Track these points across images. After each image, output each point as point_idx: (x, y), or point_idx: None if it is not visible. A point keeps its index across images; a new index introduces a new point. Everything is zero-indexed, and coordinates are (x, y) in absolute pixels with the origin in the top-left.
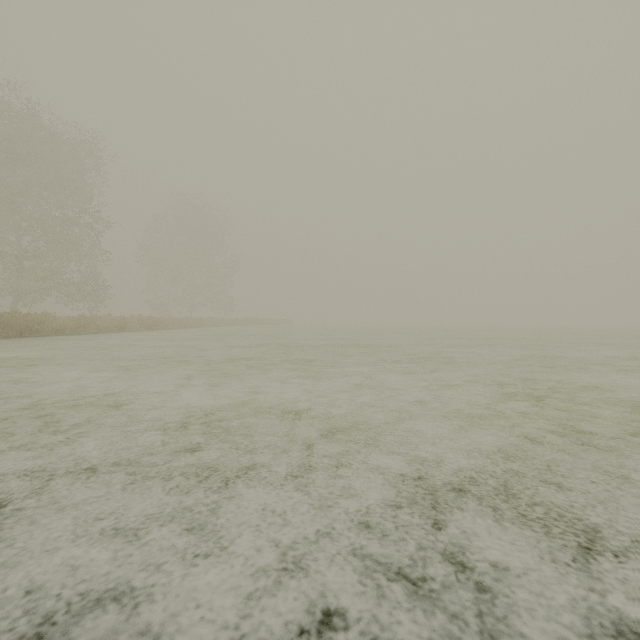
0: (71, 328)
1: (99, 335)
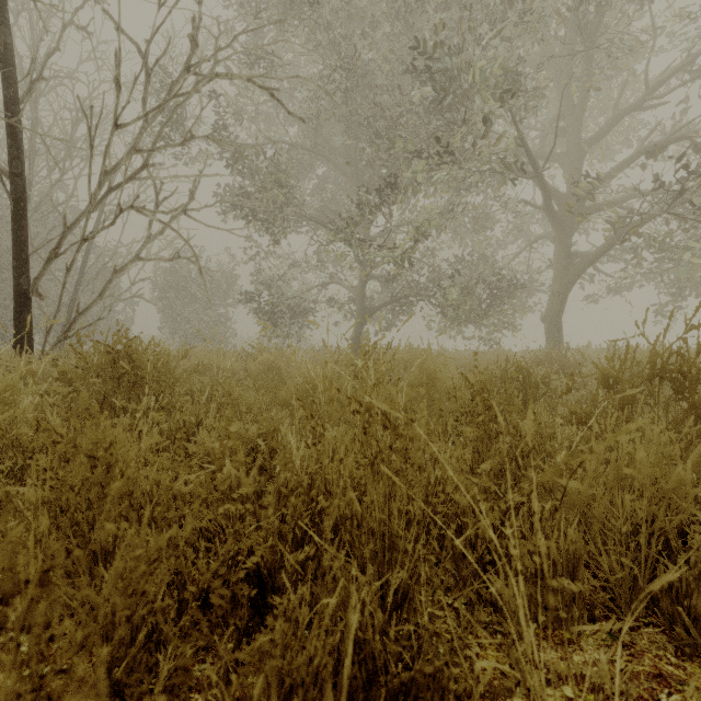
0: None
1: None
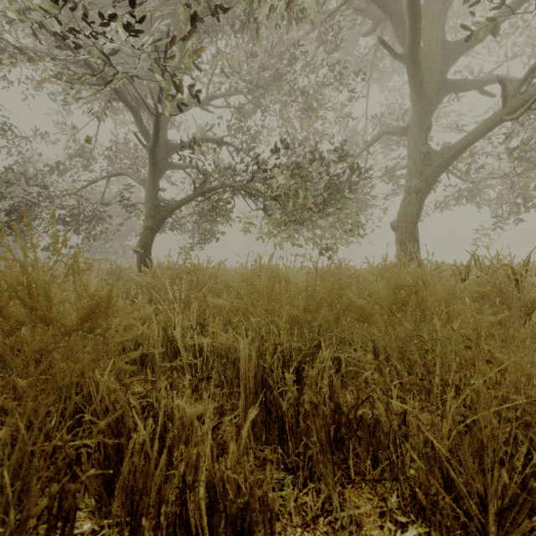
0: None
1: None
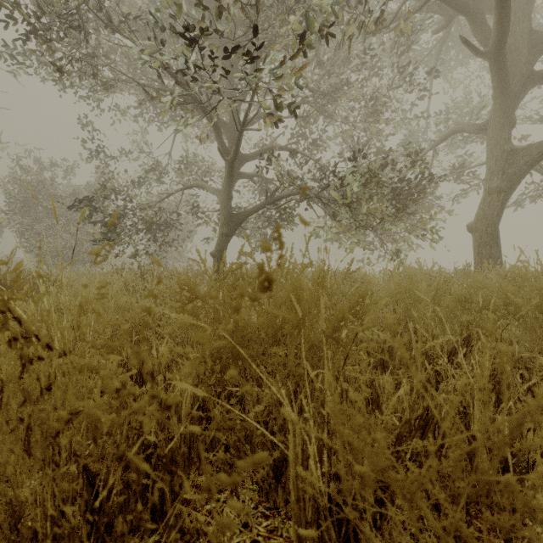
0: None
1: None
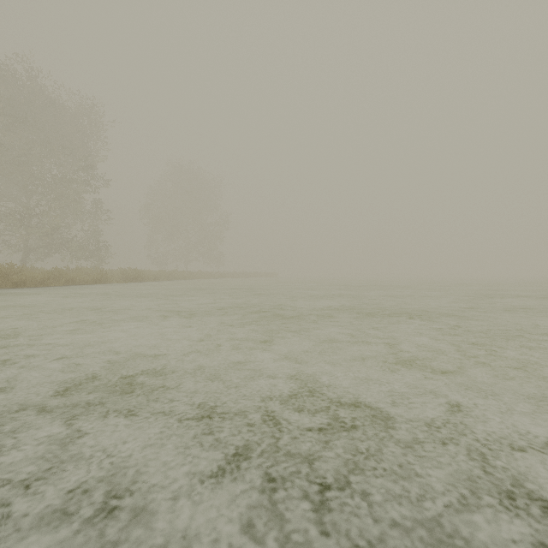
0: (40, 280)
1: (62, 288)
